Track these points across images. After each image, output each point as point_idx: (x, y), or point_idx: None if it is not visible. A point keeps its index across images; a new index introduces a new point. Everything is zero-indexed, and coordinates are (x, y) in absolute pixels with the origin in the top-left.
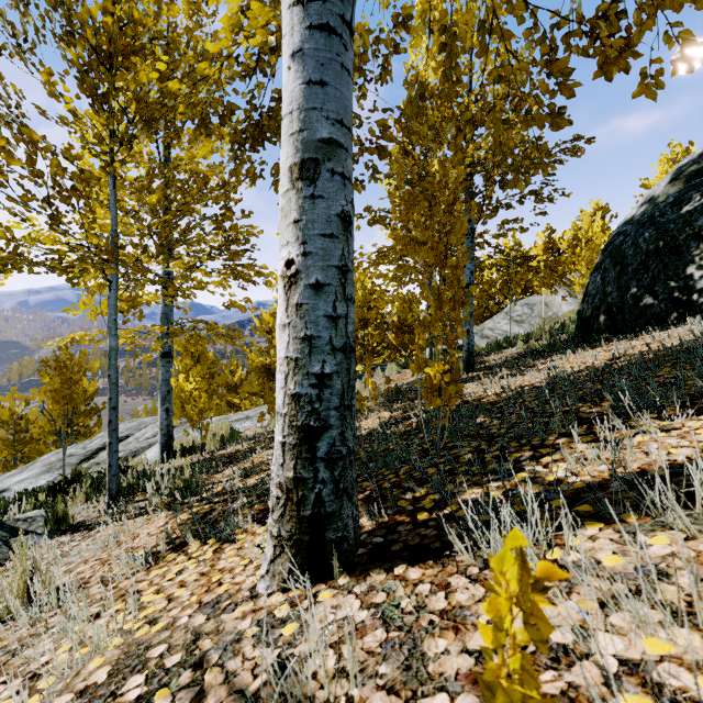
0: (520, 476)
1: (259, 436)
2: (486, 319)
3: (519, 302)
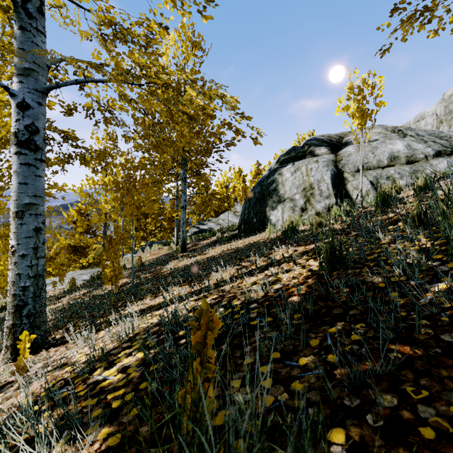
0: (120, 312)
1: (54, 296)
2: (222, 213)
3: (239, 204)
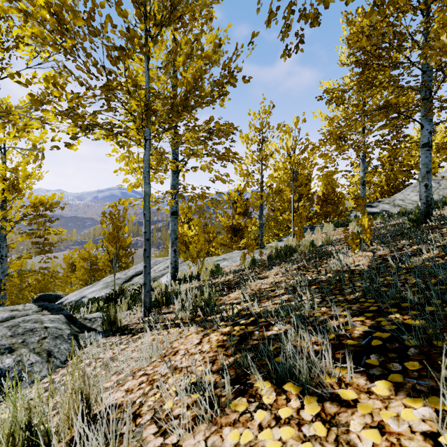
0: None
1: (240, 271)
2: (393, 193)
3: None
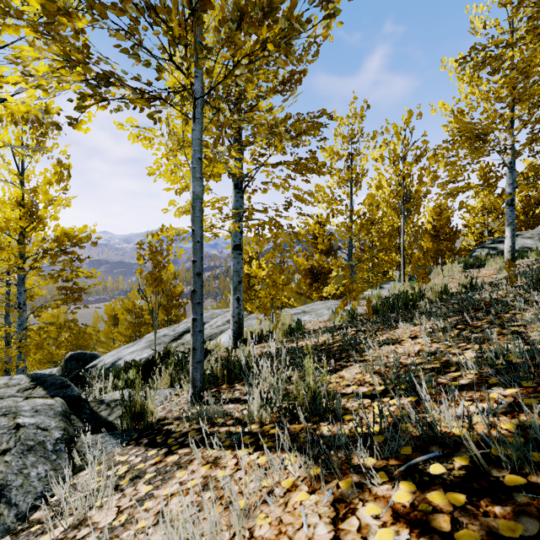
0: None
1: (335, 329)
2: (534, 224)
3: None
